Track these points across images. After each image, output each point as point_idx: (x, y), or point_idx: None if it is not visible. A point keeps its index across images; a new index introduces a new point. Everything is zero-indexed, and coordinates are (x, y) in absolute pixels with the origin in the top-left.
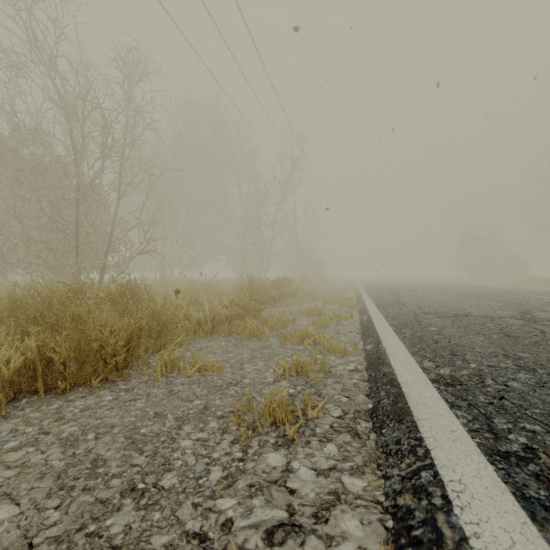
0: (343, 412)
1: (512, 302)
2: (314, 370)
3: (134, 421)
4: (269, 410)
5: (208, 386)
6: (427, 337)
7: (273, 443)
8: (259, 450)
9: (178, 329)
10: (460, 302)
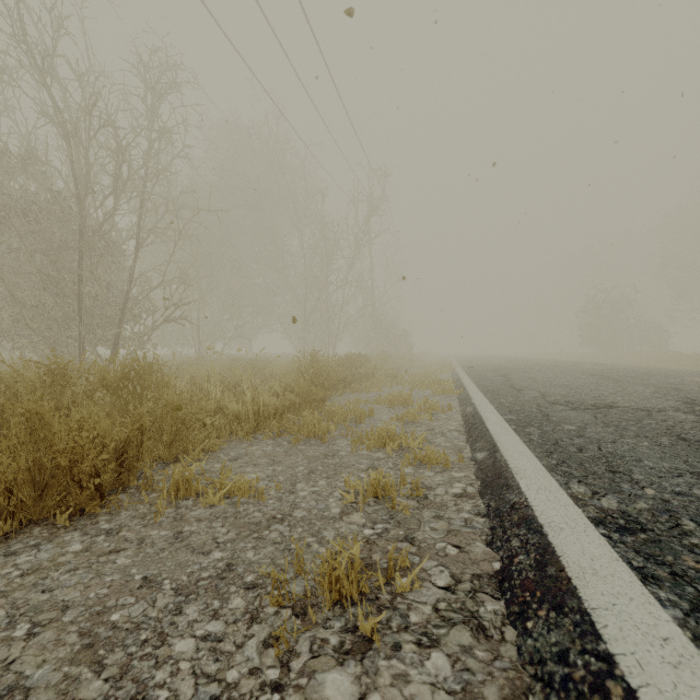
0: (453, 577)
1: (666, 386)
2: (403, 495)
3: (105, 596)
4: (330, 577)
5: (238, 523)
6: (565, 441)
7: (336, 645)
8: (310, 664)
9: (206, 428)
10: (595, 388)
